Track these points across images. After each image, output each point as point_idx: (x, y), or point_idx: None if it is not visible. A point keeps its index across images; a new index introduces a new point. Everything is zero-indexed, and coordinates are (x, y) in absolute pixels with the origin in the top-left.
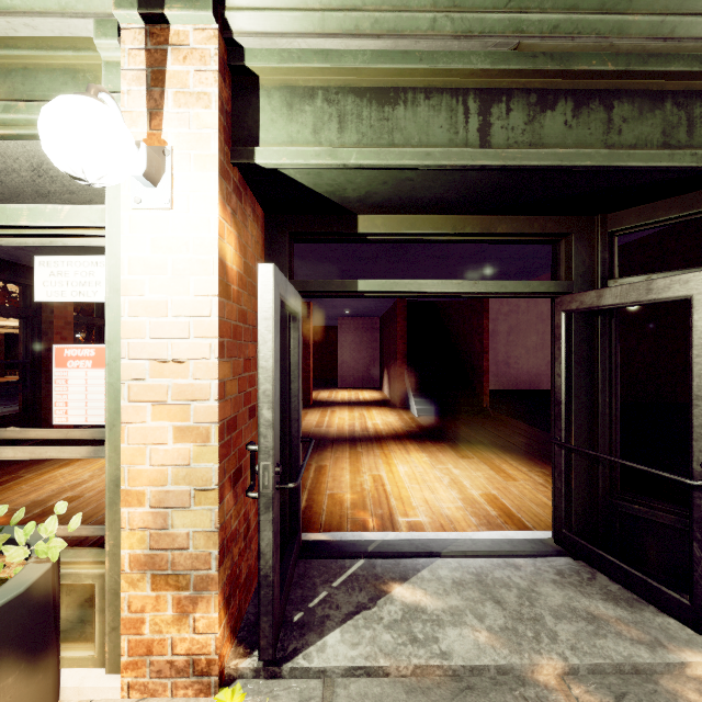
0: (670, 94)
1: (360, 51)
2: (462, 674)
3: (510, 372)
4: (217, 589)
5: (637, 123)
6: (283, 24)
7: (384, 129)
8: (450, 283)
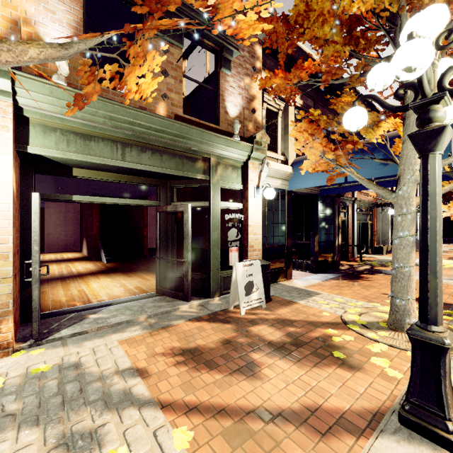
0: (178, 155)
1: (77, 121)
2: (115, 326)
3: None
4: (13, 315)
5: (169, 161)
6: (44, 107)
7: (86, 148)
8: (115, 199)
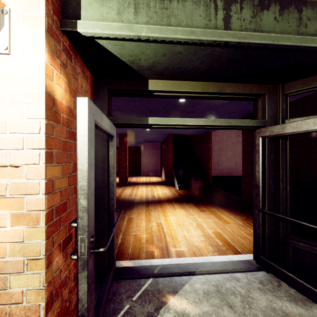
0: None
1: None
2: None
3: (219, 168)
4: None
5: (316, 21)
6: None
7: (164, 15)
8: (200, 120)
